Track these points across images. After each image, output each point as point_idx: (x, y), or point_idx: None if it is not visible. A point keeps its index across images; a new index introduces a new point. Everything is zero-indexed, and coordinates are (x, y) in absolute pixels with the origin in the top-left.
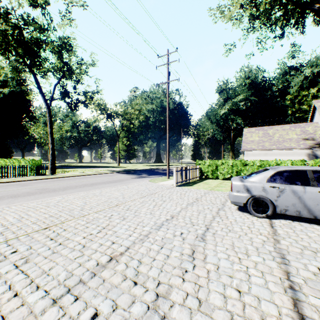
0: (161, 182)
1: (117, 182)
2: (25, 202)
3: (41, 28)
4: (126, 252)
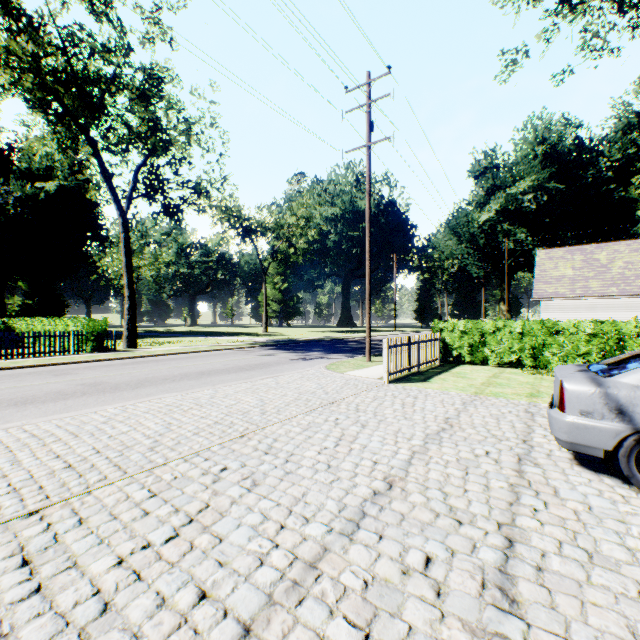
0: (353, 370)
1: (255, 369)
2: (34, 419)
3: (105, 49)
4: None
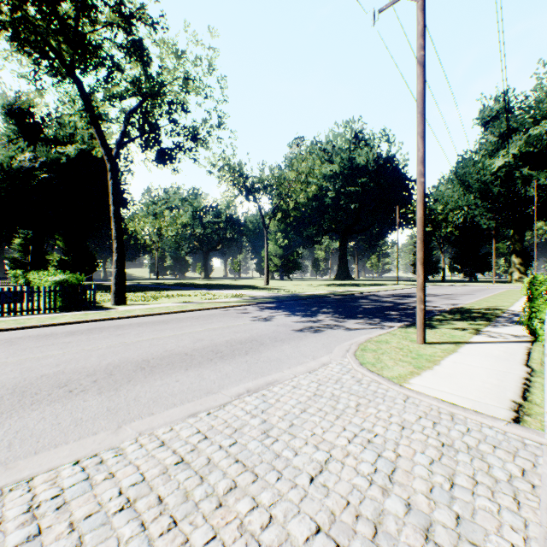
0: (418, 374)
1: (235, 354)
2: None
3: None
4: None
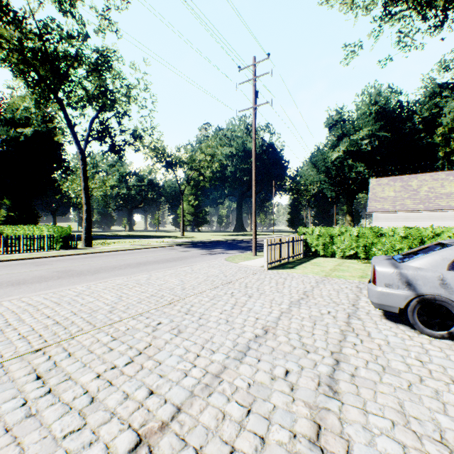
0: (244, 261)
1: (176, 260)
2: (28, 294)
3: (69, 36)
4: (173, 423)
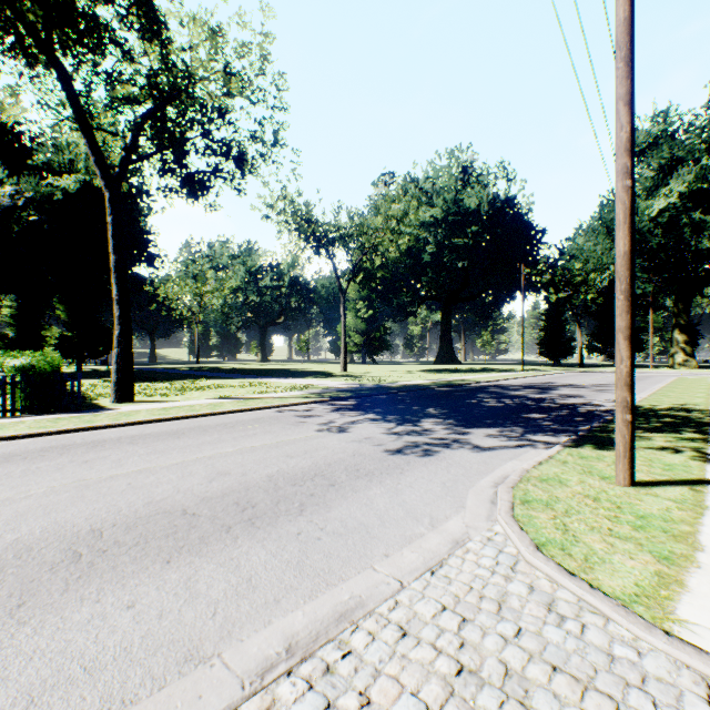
0: (681, 586)
1: (279, 513)
2: None
3: None
4: None
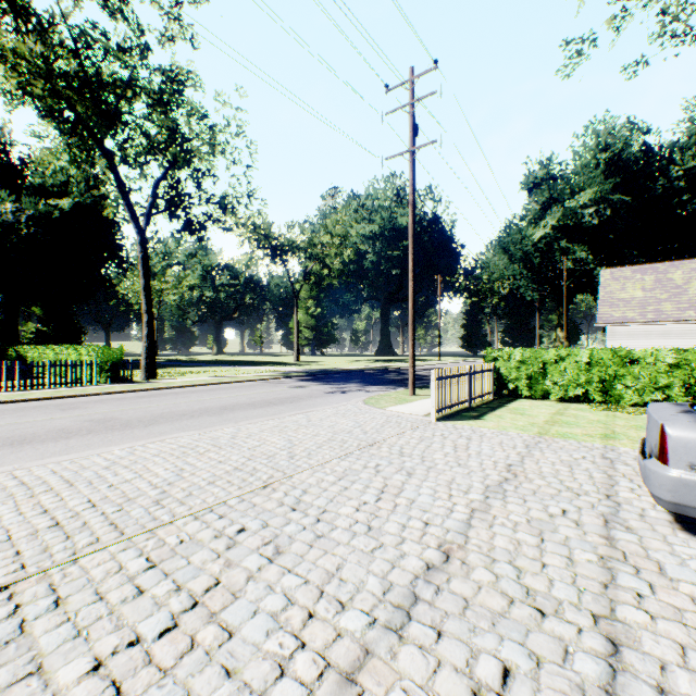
0: (395, 405)
1: (284, 403)
2: (29, 462)
3: (120, 50)
4: None
